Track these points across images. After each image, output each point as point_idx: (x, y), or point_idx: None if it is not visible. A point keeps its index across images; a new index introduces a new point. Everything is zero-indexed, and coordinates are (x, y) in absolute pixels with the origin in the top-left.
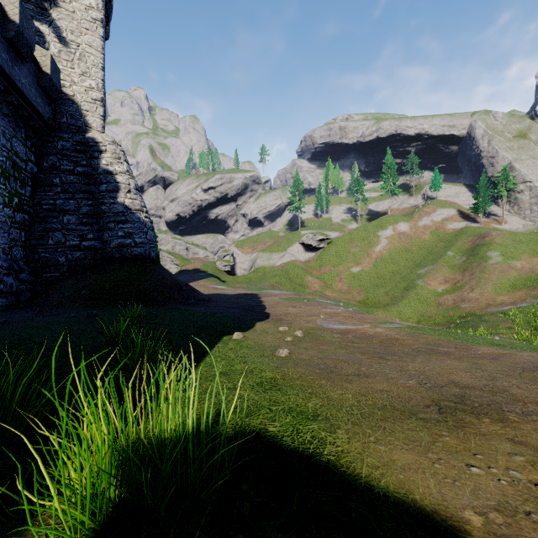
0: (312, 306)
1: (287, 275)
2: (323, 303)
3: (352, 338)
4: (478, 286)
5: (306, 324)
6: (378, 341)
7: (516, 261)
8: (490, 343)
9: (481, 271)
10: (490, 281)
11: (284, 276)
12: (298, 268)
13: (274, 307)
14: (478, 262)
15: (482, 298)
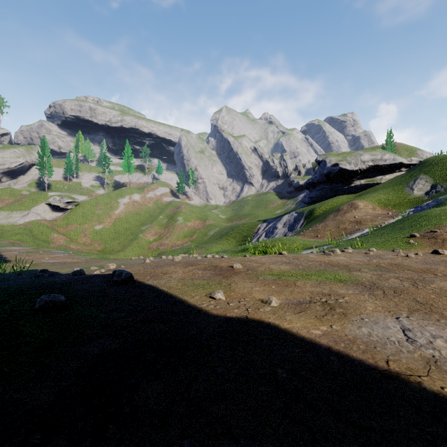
0: (44, 254)
1: (31, 233)
2: (55, 252)
3: (57, 264)
4: (170, 236)
5: (34, 262)
6: (69, 263)
7: (189, 222)
8: (114, 259)
9: (173, 228)
10: (176, 233)
11: (27, 234)
12: (44, 226)
13: (13, 257)
14: (173, 223)
15: (170, 243)
